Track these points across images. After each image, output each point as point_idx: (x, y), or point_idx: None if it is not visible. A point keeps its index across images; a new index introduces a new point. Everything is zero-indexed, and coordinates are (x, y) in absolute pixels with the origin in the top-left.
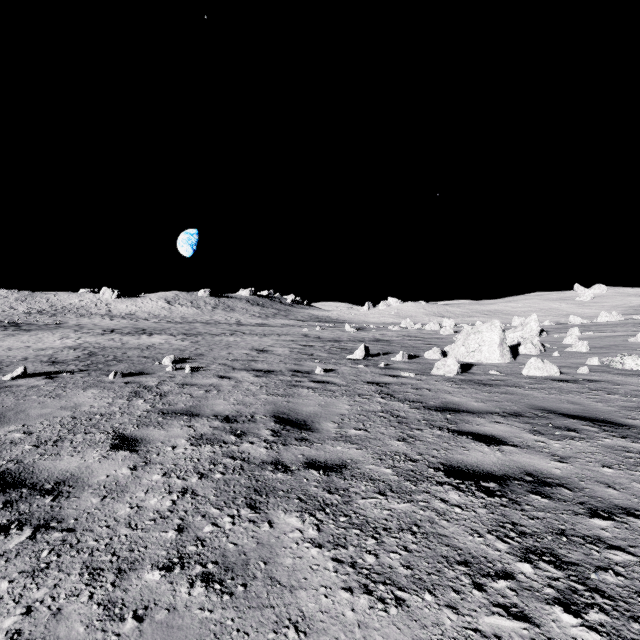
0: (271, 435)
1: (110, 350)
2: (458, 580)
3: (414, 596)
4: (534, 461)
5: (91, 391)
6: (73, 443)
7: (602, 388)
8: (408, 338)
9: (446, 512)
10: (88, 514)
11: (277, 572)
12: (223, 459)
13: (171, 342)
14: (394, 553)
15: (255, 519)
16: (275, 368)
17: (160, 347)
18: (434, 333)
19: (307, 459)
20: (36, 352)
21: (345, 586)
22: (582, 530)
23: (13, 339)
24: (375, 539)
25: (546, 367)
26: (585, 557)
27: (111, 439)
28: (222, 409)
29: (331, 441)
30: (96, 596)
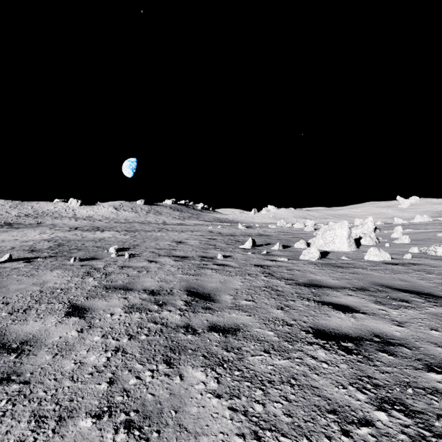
0: (184, 305)
1: (73, 242)
2: (329, 427)
3: (294, 441)
4: (379, 325)
5: (56, 271)
6: (38, 311)
7: (423, 269)
8: (282, 233)
9: (316, 367)
10: (41, 369)
11: (185, 420)
12: (148, 324)
13: (116, 236)
14: (277, 403)
15: (169, 373)
16: (189, 255)
17: (108, 240)
18: (300, 230)
19: (210, 324)
20: (21, 243)
21: (239, 432)
22: (422, 383)
23: (6, 234)
24: (262, 390)
25: (381, 254)
26: (428, 406)
27: (66, 308)
28: (149, 285)
29: (228, 309)
30: (38, 441)
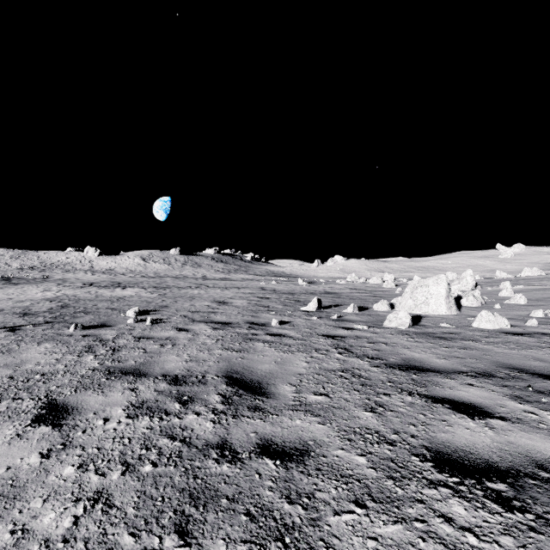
0: (221, 402)
1: (83, 302)
2: None
3: None
4: (537, 444)
5: (45, 345)
6: None
7: None
8: (355, 291)
9: (457, 544)
10: None
11: None
12: (159, 439)
13: (141, 294)
14: None
15: None
16: (233, 320)
17: (129, 299)
18: (377, 286)
19: (261, 440)
20: (14, 304)
21: None
22: None
23: None
24: None
25: (497, 320)
26: None
27: (38, 408)
28: (173, 367)
29: (289, 411)
30: None
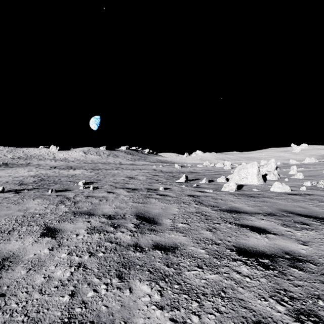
0: (134, 227)
1: (52, 177)
2: None
3: None
4: (288, 244)
5: (37, 200)
6: (19, 232)
7: (315, 198)
8: (207, 171)
9: (241, 281)
10: (16, 282)
11: None
12: (105, 243)
13: (84, 173)
14: (211, 314)
15: (121, 286)
16: (138, 187)
17: (78, 176)
18: (221, 168)
19: (154, 243)
20: (13, 178)
21: None
22: None
23: (3, 171)
24: (197, 302)
25: (283, 187)
26: None
27: (42, 229)
28: (107, 211)
29: (168, 231)
30: None
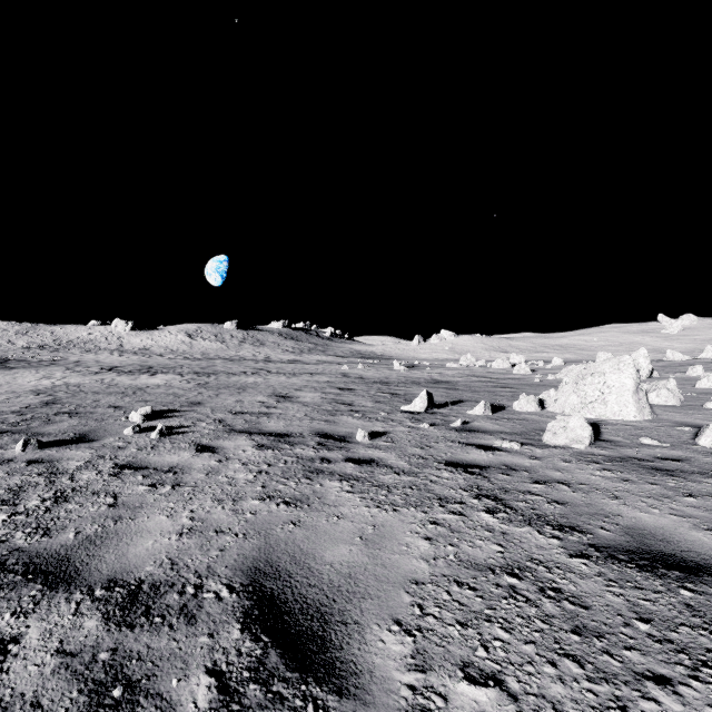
0: None
1: (82, 396)
2: None
3: None
4: None
5: None
6: None
7: None
8: (475, 379)
9: None
10: None
11: None
12: None
13: (172, 384)
14: None
15: None
16: (294, 429)
17: (152, 391)
18: (505, 372)
19: None
20: None
21: None
22: None
23: None
24: None
25: None
26: None
27: None
28: (144, 552)
29: None
30: None
